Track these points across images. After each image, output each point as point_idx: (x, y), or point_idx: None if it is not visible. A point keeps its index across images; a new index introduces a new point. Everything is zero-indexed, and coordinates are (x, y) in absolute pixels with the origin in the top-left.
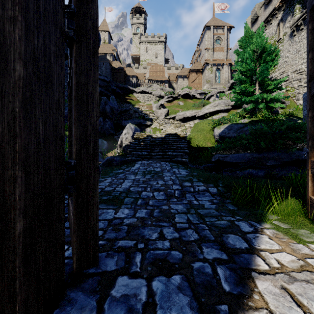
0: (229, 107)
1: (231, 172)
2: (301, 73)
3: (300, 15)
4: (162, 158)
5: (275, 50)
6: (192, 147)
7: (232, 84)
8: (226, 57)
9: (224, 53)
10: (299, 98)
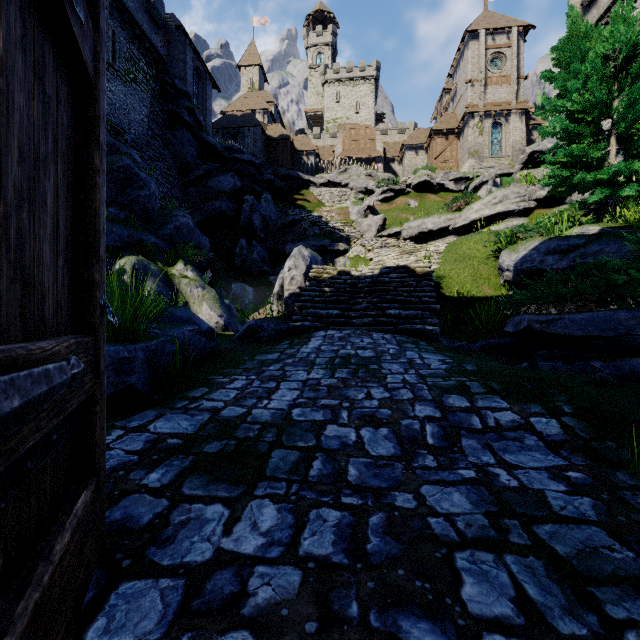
0: (532, 203)
1: (568, 364)
2: None
3: None
4: (375, 323)
5: None
6: (446, 299)
7: (531, 155)
8: (515, 96)
9: (511, 88)
10: None
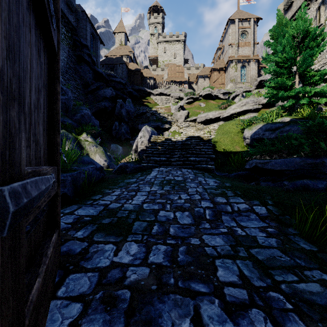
0: (260, 106)
1: (273, 183)
2: None
3: None
4: (183, 164)
5: (321, 33)
6: (218, 152)
7: (260, 82)
8: (253, 52)
9: (250, 48)
10: None
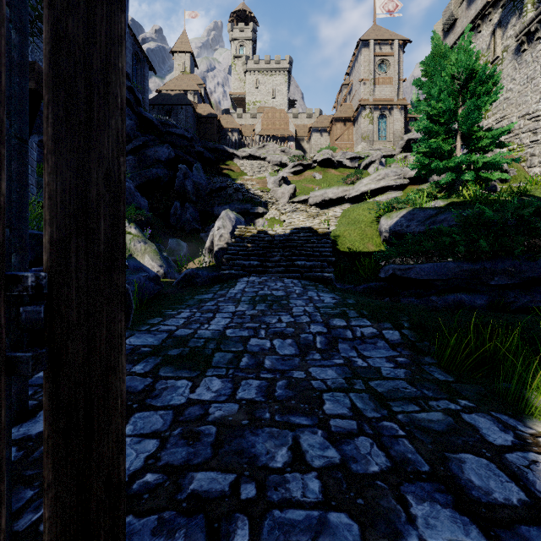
0: (406, 180)
1: (418, 299)
2: (538, 118)
3: (534, 13)
4: (286, 271)
5: (494, 75)
6: (340, 253)
7: (407, 141)
8: (397, 94)
9: (393, 88)
10: (533, 163)
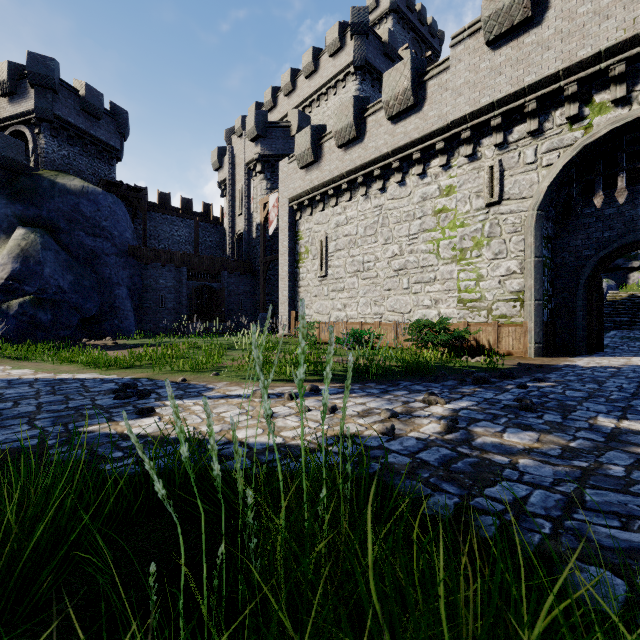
0: None
1: None
2: None
3: None
4: None
5: None
6: None
7: None
8: None
9: None
10: None
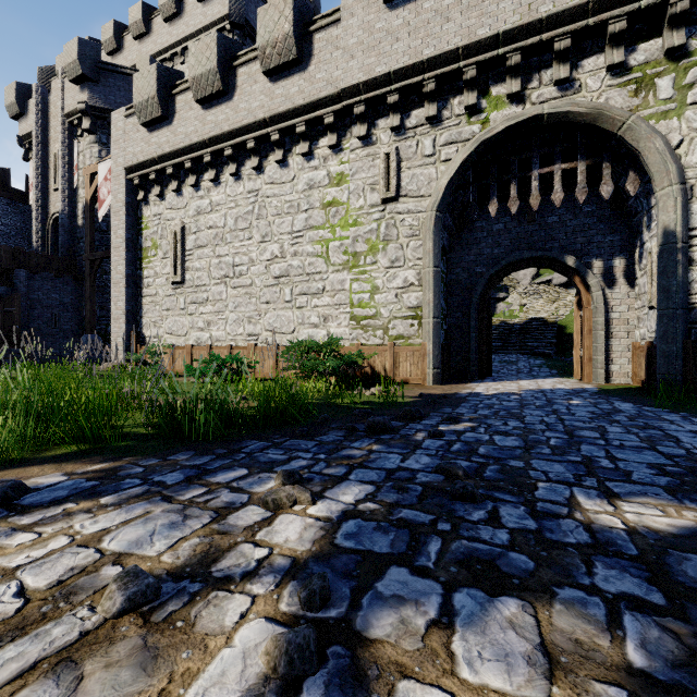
0: None
1: None
2: None
3: None
4: (520, 349)
5: None
6: (566, 336)
7: None
8: None
9: None
10: None
